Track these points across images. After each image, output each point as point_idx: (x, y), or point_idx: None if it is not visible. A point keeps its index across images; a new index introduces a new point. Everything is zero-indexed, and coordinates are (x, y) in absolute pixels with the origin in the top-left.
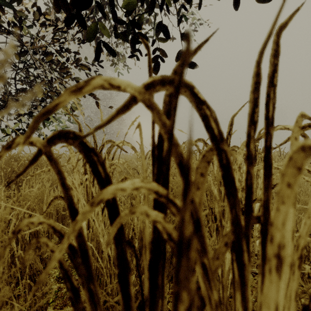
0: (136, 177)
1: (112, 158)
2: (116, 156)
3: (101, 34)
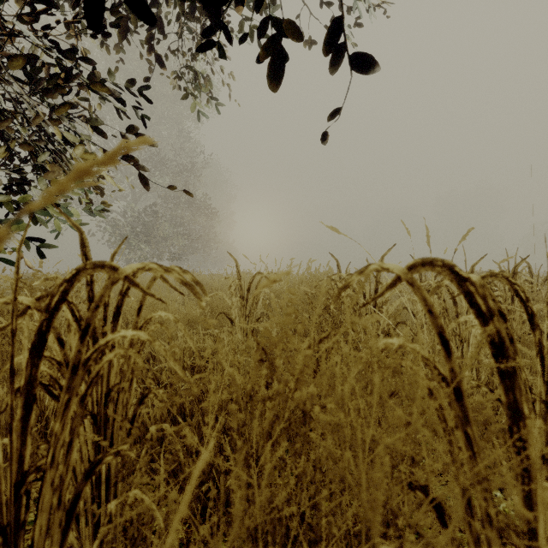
0: (228, 333)
1: (138, 310)
2: (198, 278)
3: (158, 28)
